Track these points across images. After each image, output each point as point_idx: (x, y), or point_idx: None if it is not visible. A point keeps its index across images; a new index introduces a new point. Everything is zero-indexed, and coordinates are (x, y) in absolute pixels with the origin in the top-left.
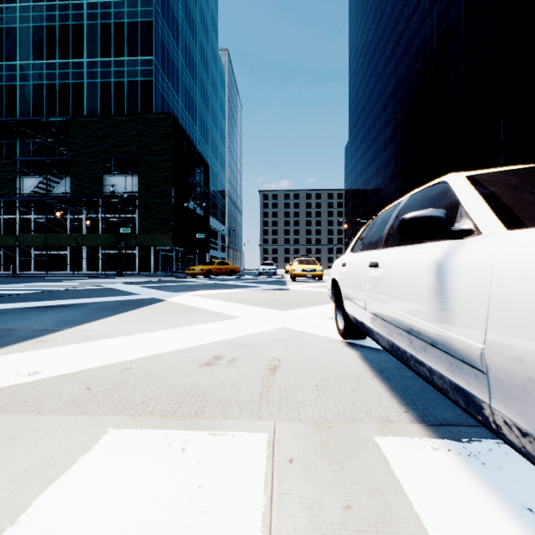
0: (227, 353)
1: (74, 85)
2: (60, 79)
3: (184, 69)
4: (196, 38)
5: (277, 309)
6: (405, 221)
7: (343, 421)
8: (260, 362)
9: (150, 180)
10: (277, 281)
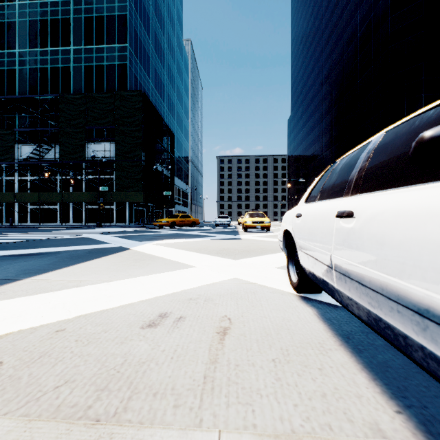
0: (175, 309)
1: (63, 69)
2: (51, 64)
3: (154, 55)
4: (164, 30)
5: (230, 258)
6: (429, 138)
7: (317, 435)
8: (208, 322)
9: (124, 146)
10: (231, 231)
